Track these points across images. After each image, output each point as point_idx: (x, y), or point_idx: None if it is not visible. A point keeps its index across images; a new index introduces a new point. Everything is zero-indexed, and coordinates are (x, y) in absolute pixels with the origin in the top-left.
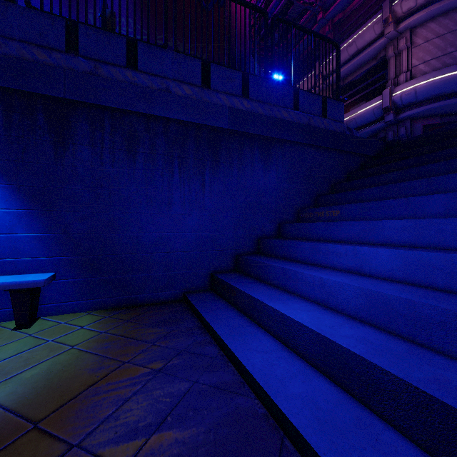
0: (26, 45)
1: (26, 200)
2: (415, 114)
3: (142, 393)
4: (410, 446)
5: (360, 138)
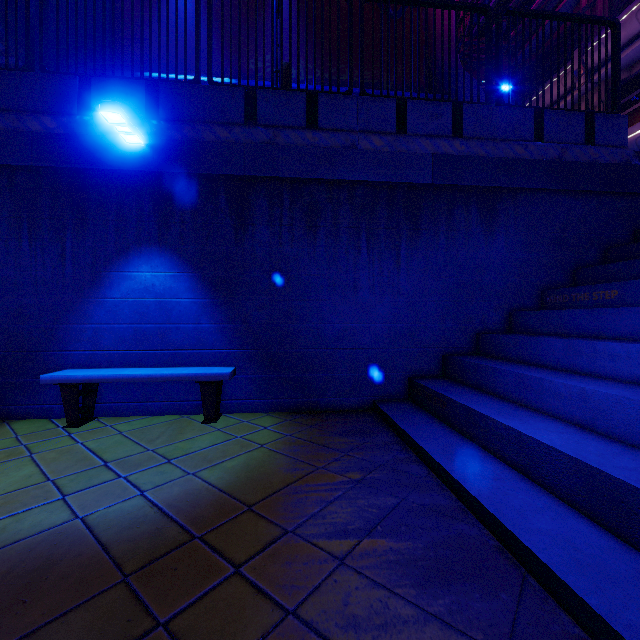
0: (210, 125)
1: (209, 289)
2: None
3: (344, 499)
4: None
5: None
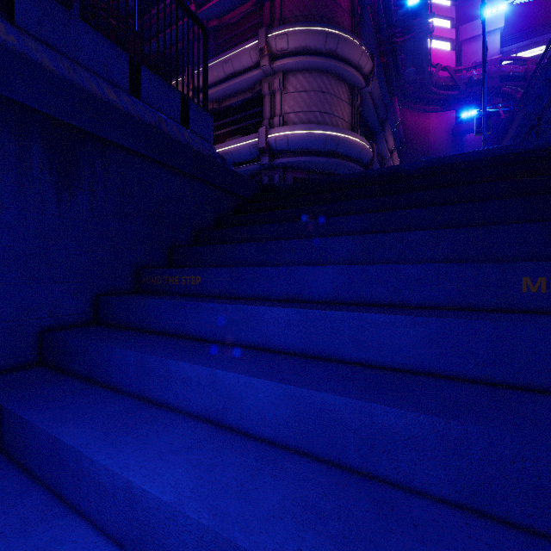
0: None
1: None
2: (287, 163)
3: None
4: None
5: (234, 171)
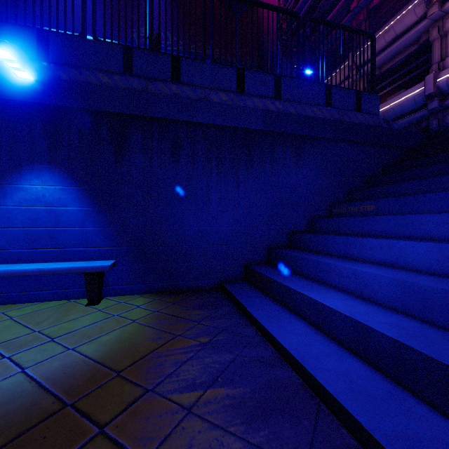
0: (94, 71)
1: (93, 199)
2: None
3: (195, 359)
4: (441, 419)
5: (397, 130)
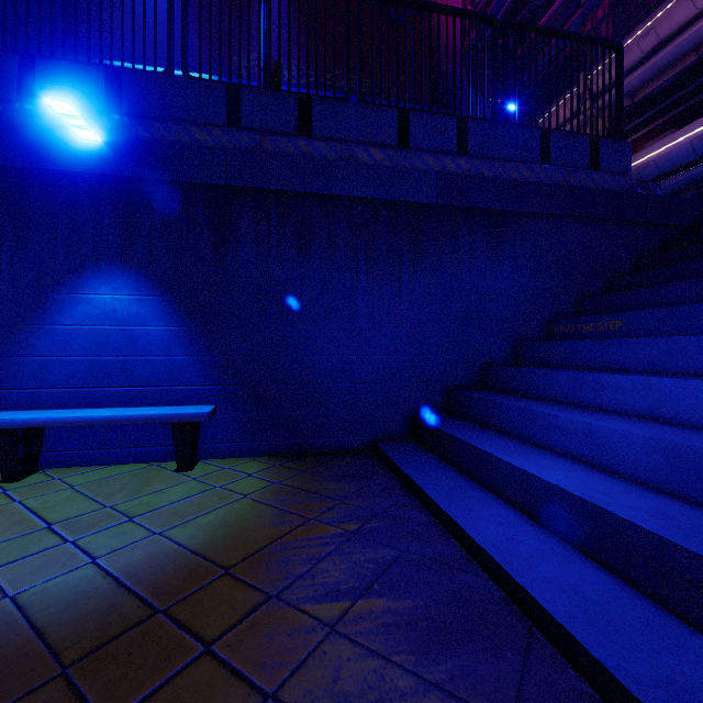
0: (185, 125)
1: (184, 315)
2: None
3: (338, 554)
4: None
5: (662, 197)
